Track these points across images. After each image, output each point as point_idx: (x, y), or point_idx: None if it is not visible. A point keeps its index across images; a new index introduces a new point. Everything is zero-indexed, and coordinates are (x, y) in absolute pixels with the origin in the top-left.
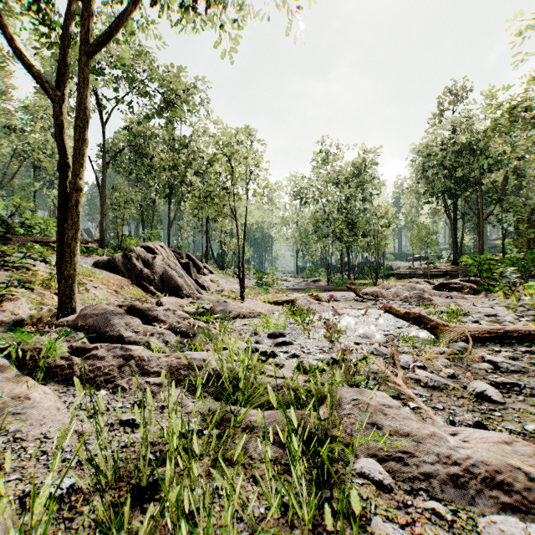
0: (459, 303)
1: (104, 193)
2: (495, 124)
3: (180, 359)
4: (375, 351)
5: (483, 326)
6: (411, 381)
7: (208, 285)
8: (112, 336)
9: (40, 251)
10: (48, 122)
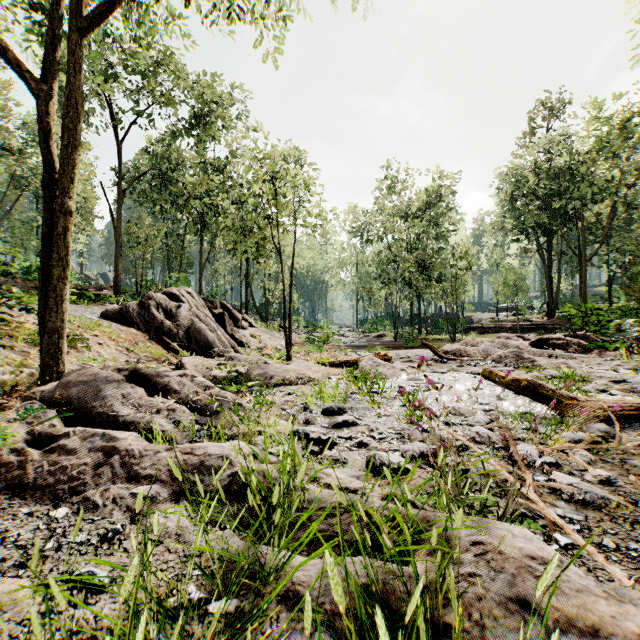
0: (571, 365)
1: (120, 228)
2: (601, 143)
3: (188, 455)
4: (478, 437)
5: (624, 399)
6: (545, 490)
7: (247, 341)
8: (102, 413)
9: (18, 295)
10: None
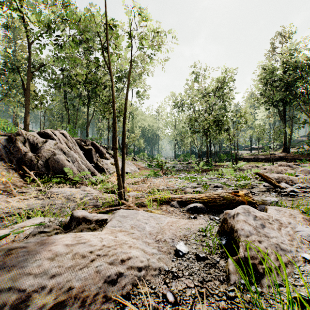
0: None
1: (27, 94)
2: None
3: None
4: None
5: None
6: None
7: (108, 167)
8: None
9: None
10: (3, 52)
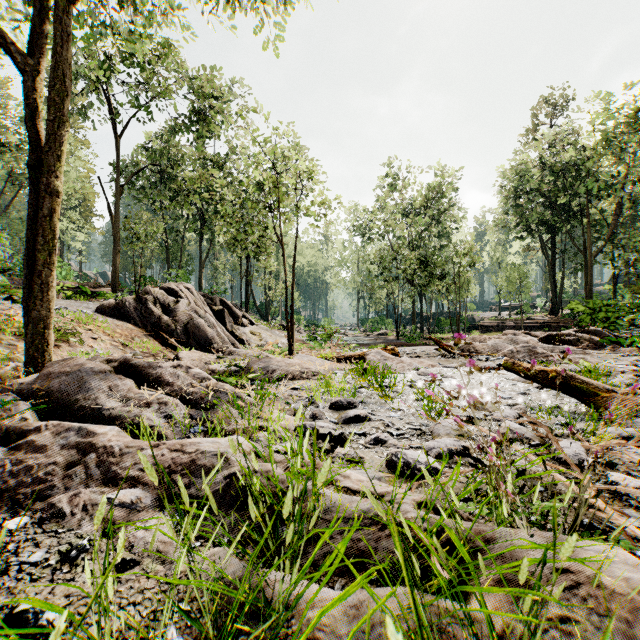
0: (588, 360)
1: (118, 223)
2: (606, 138)
3: (176, 453)
4: (510, 433)
5: None
6: (604, 495)
7: (248, 338)
8: (85, 407)
9: (3, 283)
10: None
